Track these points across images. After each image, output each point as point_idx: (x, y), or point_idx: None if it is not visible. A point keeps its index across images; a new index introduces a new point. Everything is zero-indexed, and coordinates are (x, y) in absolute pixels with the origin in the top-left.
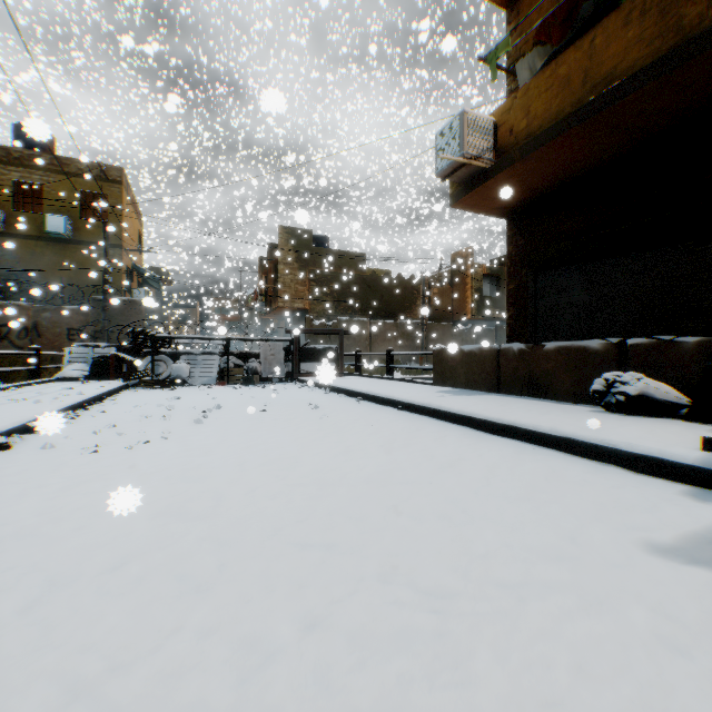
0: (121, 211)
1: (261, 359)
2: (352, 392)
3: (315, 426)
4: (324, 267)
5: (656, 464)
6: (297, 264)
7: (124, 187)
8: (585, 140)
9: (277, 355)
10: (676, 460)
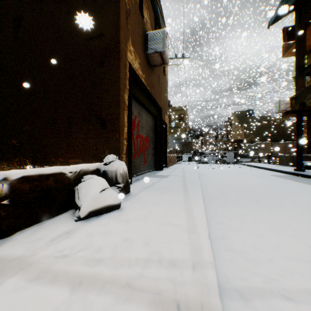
0: (186, 117)
1: (227, 157)
2: (251, 165)
3: (239, 169)
4: (250, 123)
5: (286, 172)
6: (239, 124)
7: (186, 111)
8: (310, 107)
9: (231, 156)
10: (287, 171)
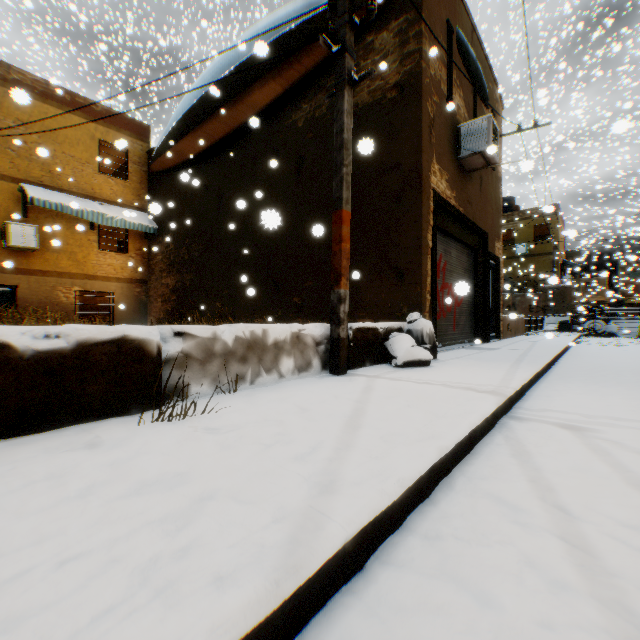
0: (556, 231)
1: None
2: None
3: None
4: None
5: None
6: None
7: (557, 215)
8: None
9: None
10: None
